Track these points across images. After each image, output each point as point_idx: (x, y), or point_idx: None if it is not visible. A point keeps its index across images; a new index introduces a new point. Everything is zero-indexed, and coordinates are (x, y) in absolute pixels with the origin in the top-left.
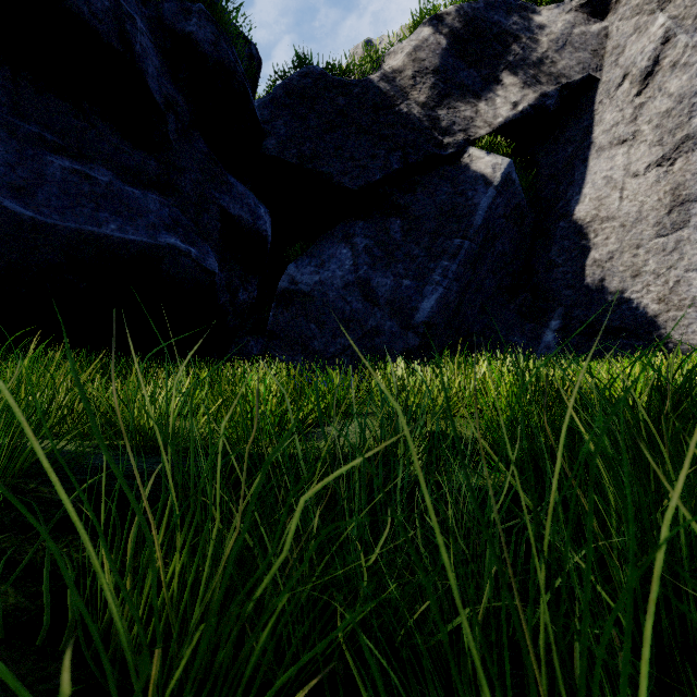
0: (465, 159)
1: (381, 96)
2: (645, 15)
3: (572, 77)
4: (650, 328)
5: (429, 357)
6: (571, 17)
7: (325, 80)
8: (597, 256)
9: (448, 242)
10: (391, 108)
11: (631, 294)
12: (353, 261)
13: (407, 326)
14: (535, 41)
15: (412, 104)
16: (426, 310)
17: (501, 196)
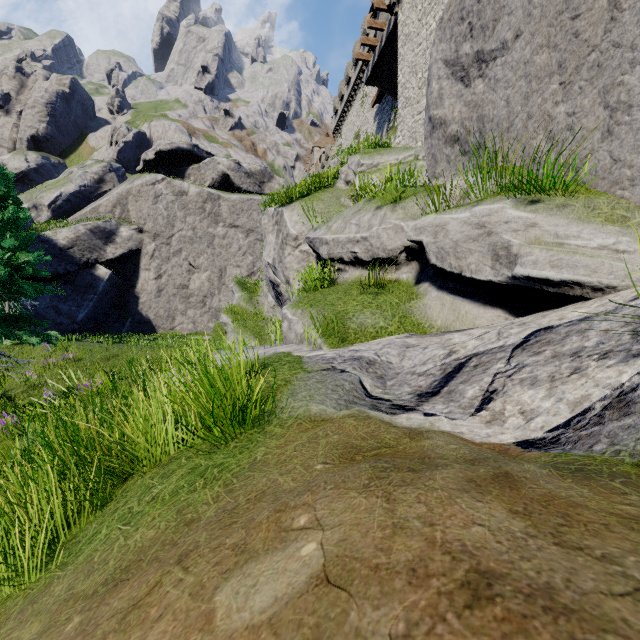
0: (96, 268)
1: (63, 246)
2: (151, 240)
3: (133, 249)
4: (153, 322)
5: (83, 331)
6: (132, 232)
7: (40, 239)
8: (142, 301)
9: (89, 296)
10: (67, 250)
11: (149, 313)
12: (51, 299)
13: (74, 322)
14: (121, 236)
15: (76, 249)
16: (81, 317)
17: (109, 282)
